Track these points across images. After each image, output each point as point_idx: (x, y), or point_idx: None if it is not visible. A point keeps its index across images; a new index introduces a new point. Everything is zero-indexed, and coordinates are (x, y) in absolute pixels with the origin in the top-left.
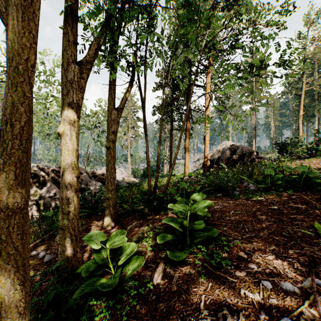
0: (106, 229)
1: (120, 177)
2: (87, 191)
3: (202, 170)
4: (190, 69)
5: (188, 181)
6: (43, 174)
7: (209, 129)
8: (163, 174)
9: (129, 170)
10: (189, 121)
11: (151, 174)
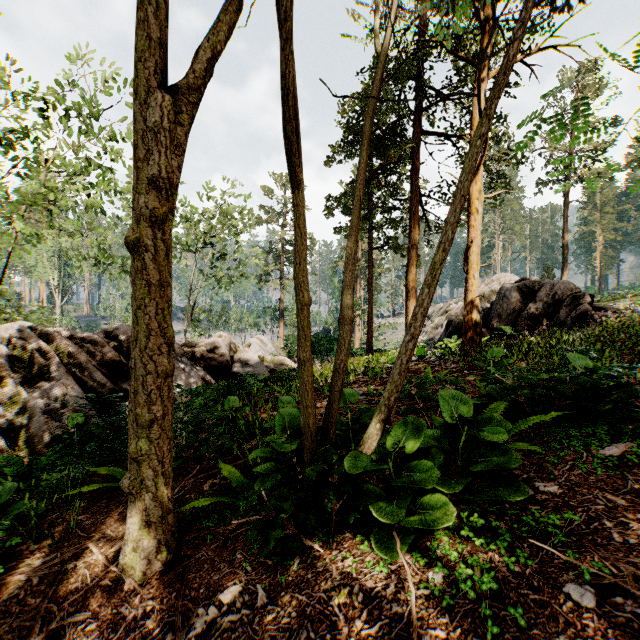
0: (123, 590)
1: (254, 355)
2: (122, 405)
3: (453, 340)
4: (422, 90)
5: (448, 379)
6: (47, 348)
7: (479, 231)
8: (352, 348)
9: (281, 340)
10: (418, 221)
11: (327, 349)
